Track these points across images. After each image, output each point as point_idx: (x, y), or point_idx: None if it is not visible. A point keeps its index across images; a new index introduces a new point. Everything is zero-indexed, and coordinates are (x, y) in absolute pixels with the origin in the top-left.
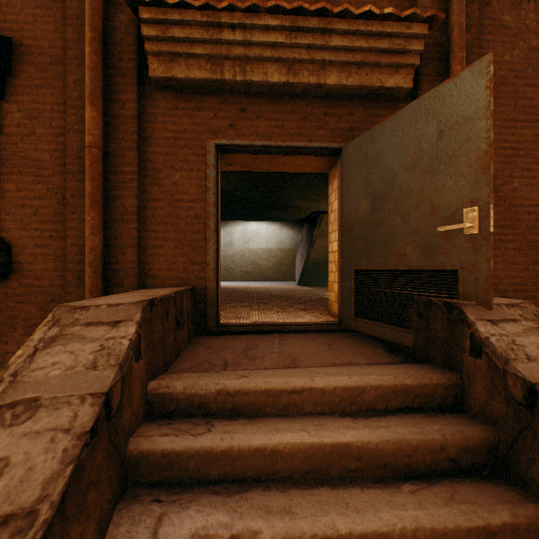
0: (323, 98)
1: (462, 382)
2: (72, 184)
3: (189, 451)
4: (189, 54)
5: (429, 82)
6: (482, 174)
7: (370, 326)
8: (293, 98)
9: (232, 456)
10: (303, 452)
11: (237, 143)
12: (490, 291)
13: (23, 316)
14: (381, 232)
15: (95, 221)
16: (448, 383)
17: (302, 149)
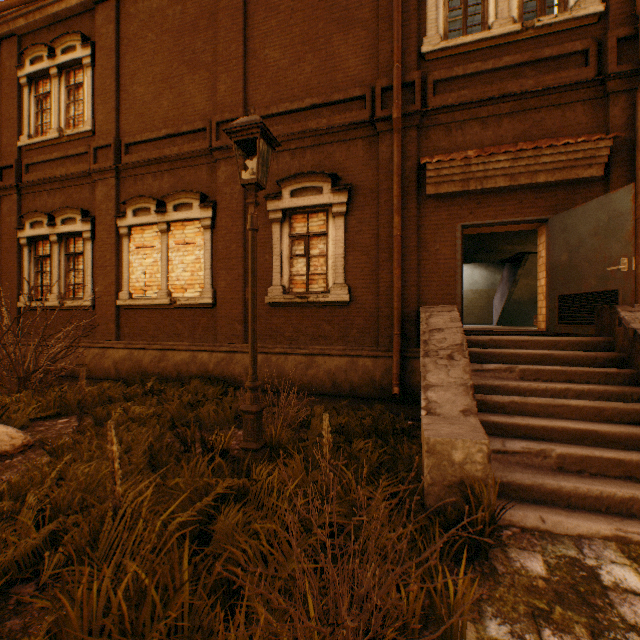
0: (534, 188)
1: (614, 340)
2: (383, 255)
3: (485, 353)
4: (450, 181)
5: (619, 167)
6: (628, 242)
7: (568, 328)
8: (512, 191)
9: (501, 355)
10: (530, 356)
11: (474, 223)
12: (632, 298)
13: (356, 323)
14: (575, 271)
15: (399, 274)
16: (605, 341)
17: (518, 222)
